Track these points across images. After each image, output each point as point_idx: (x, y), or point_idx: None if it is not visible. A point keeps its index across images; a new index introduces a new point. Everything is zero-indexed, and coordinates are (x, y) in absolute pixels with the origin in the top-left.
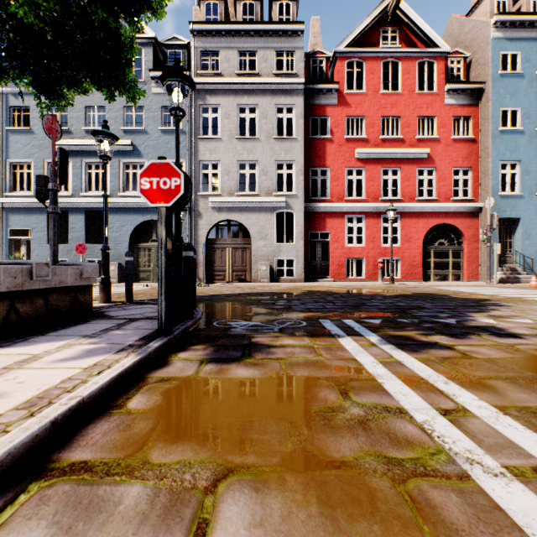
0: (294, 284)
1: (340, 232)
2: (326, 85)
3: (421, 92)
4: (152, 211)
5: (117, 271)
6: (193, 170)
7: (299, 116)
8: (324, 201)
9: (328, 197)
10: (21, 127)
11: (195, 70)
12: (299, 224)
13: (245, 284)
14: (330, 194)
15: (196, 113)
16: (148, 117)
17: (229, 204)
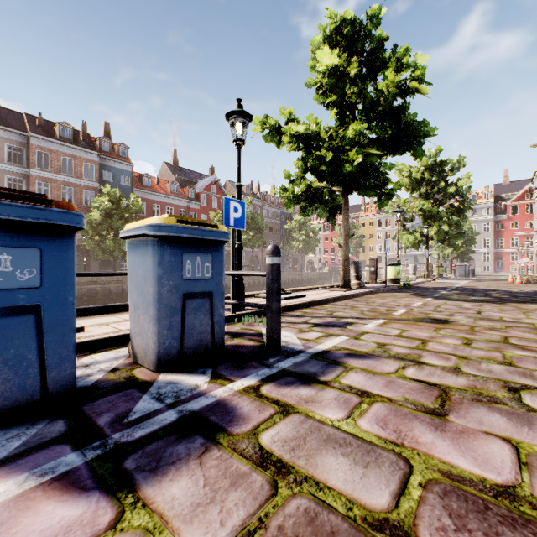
0: (488, 273)
1: (508, 258)
2: (502, 215)
3: None
4: None
5: None
6: None
7: (491, 226)
8: (501, 249)
9: (503, 247)
10: None
11: None
12: (491, 256)
13: None
14: (503, 246)
15: None
16: None
17: None
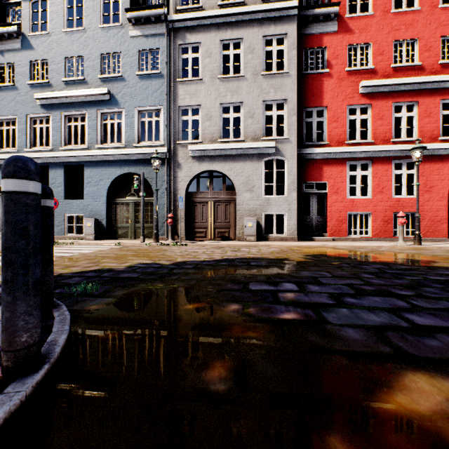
0: (288, 244)
1: (340, 182)
2: (324, 9)
3: (447, 6)
4: (129, 163)
5: (93, 227)
6: (171, 117)
7: (292, 46)
8: (320, 146)
9: (325, 141)
10: (7, 84)
11: (173, 7)
12: (292, 173)
13: (228, 242)
14: (327, 137)
15: (175, 54)
16: (125, 62)
17: (211, 152)
